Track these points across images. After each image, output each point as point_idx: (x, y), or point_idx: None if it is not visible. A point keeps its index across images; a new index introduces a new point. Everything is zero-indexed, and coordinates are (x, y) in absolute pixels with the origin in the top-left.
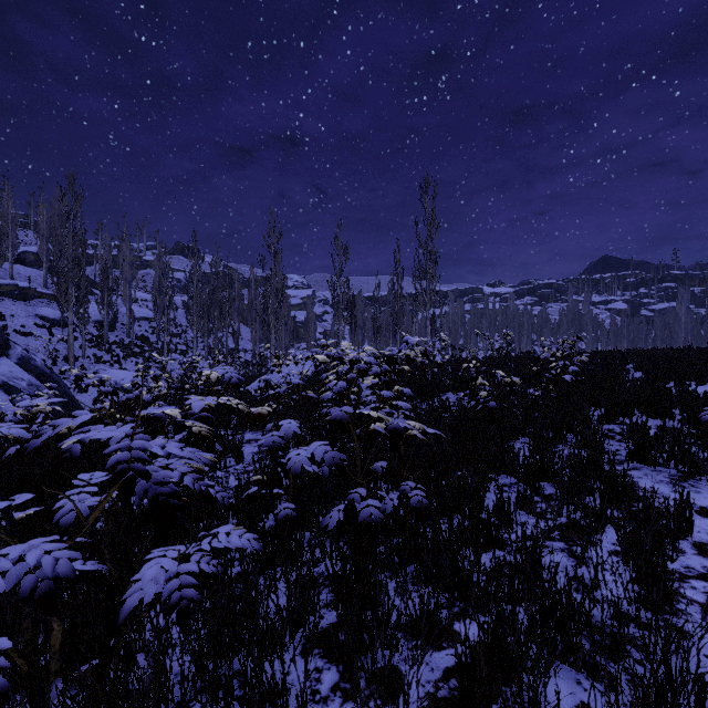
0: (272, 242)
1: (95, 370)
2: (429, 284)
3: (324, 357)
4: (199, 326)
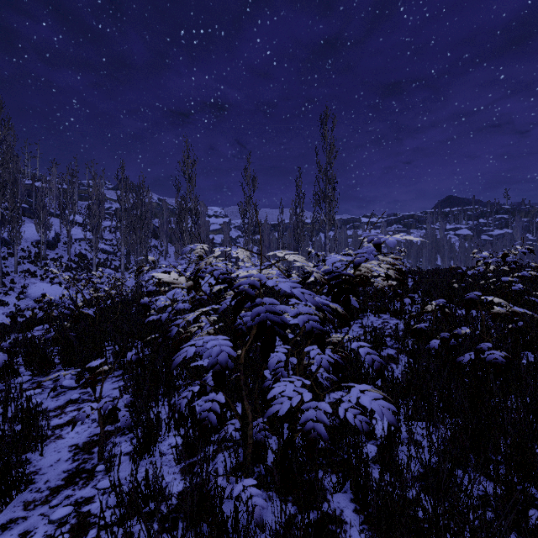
0: (187, 168)
1: (25, 283)
2: (328, 206)
3: (182, 278)
4: (127, 245)
